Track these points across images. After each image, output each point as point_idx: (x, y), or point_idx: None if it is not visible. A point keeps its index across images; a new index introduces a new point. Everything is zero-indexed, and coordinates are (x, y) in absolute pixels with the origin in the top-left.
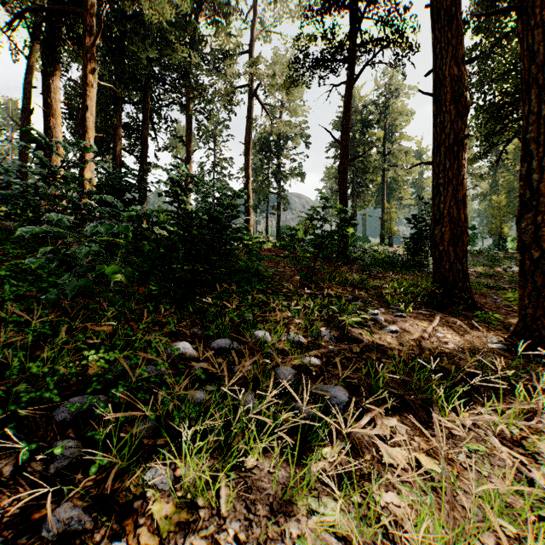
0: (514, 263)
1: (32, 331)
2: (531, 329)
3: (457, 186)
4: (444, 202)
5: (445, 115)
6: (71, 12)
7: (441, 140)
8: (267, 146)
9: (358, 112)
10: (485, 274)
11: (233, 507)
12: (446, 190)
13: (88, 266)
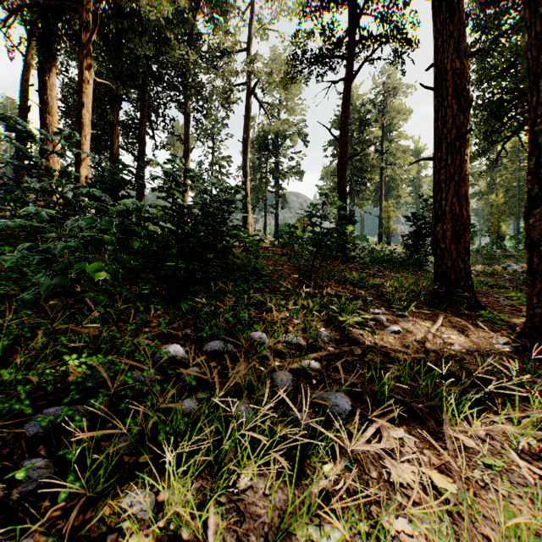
0: (513, 261)
1: (11, 333)
2: (540, 330)
3: (459, 183)
4: (445, 198)
5: (447, 109)
6: (67, 8)
7: (443, 135)
8: (265, 145)
9: (356, 111)
10: (485, 273)
11: (223, 539)
12: (448, 186)
13: (66, 263)
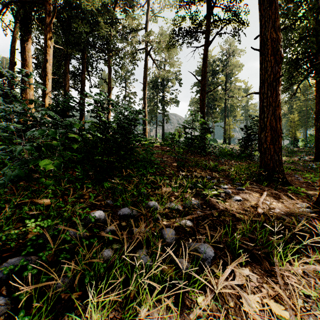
0: (304, 155)
1: None
2: None
3: (275, 107)
4: (267, 117)
5: (268, 63)
6: (37, 2)
7: (265, 78)
8: (156, 85)
9: (210, 65)
10: (288, 161)
11: None
12: (268, 109)
13: (25, 160)
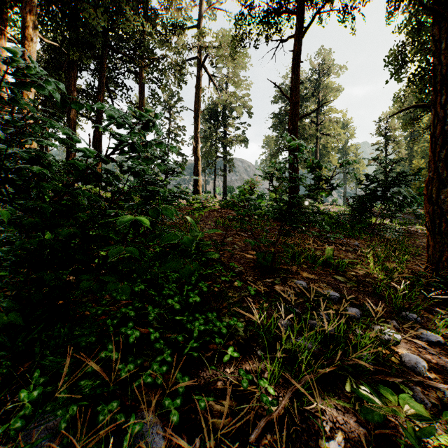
0: None
1: None
2: None
3: None
4: None
5: None
6: None
7: (447, 71)
8: (215, 116)
9: None
10: None
11: None
12: None
13: None
